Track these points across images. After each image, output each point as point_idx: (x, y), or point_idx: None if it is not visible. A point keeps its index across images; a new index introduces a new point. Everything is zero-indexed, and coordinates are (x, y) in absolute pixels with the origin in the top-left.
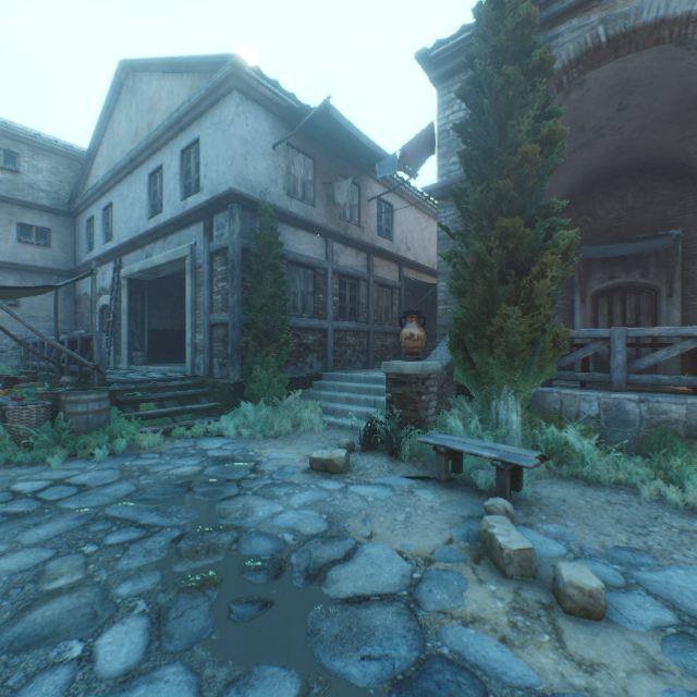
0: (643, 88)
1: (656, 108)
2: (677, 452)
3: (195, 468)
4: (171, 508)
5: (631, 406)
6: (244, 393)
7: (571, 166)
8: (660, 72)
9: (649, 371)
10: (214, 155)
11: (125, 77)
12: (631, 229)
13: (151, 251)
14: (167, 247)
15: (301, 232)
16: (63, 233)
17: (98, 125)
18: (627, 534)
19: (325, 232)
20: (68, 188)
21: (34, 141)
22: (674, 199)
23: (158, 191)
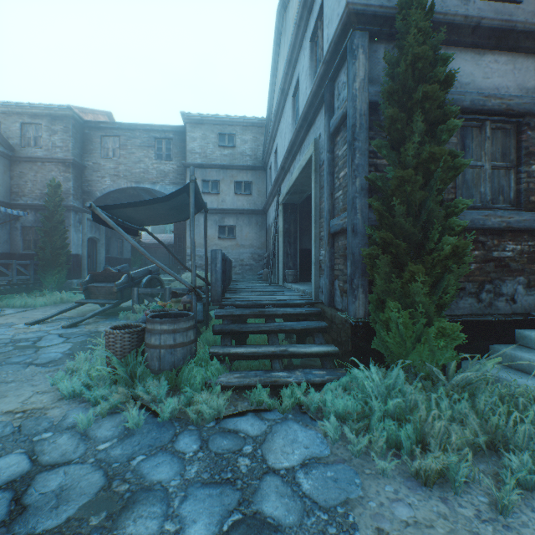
0: None
1: None
2: None
3: None
4: None
5: None
6: (370, 342)
7: None
8: None
9: None
10: None
11: (281, 24)
12: None
13: (293, 169)
14: (301, 158)
15: (486, 55)
16: (259, 183)
17: (270, 85)
18: None
19: None
20: (261, 150)
21: (242, 122)
22: None
23: (298, 106)
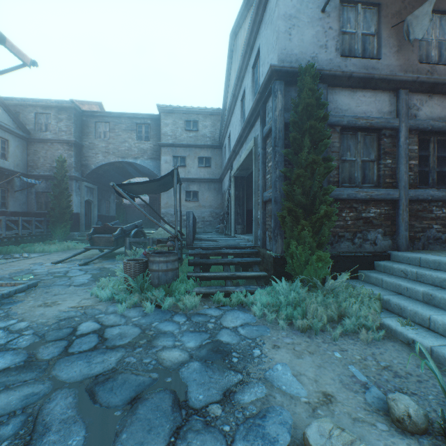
0: None
1: None
2: None
3: (180, 357)
4: (77, 434)
5: None
6: (284, 268)
7: None
8: None
9: None
10: (265, 50)
11: (233, 45)
12: None
13: (241, 153)
14: (246, 147)
15: (358, 92)
16: (216, 158)
17: (225, 86)
18: None
19: (393, 84)
20: (218, 133)
21: (203, 111)
22: None
23: (244, 109)
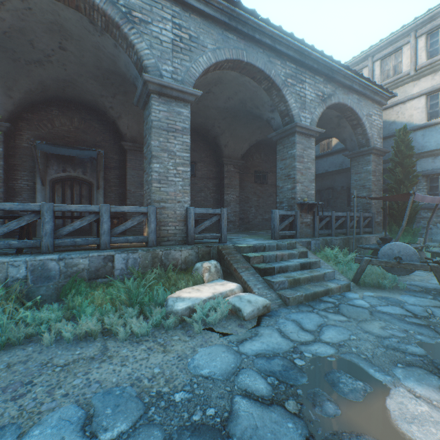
0: (75, 41)
1: (85, 63)
2: (83, 292)
3: None
4: None
5: (54, 264)
6: None
7: (30, 74)
8: (84, 36)
9: (88, 234)
10: None
11: None
12: (78, 141)
13: None
14: None
15: None
16: None
17: None
18: (7, 405)
19: None
20: None
21: None
22: (101, 132)
23: None
